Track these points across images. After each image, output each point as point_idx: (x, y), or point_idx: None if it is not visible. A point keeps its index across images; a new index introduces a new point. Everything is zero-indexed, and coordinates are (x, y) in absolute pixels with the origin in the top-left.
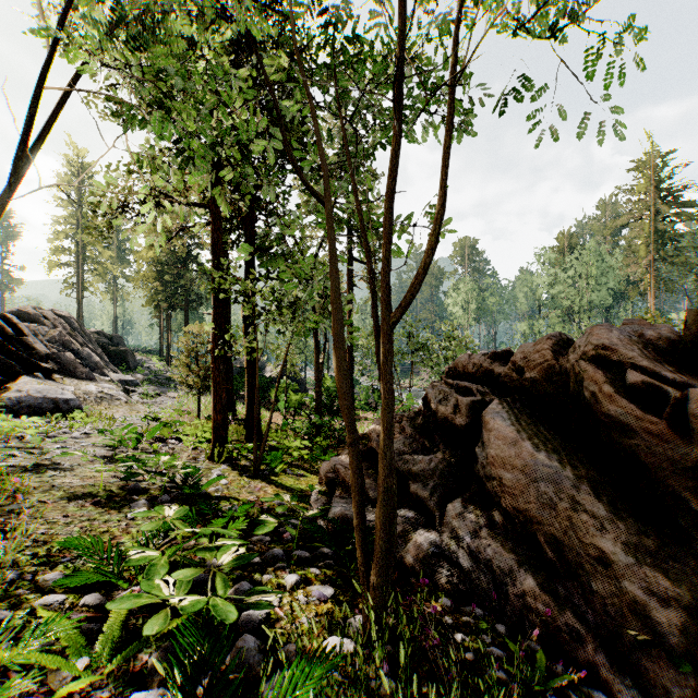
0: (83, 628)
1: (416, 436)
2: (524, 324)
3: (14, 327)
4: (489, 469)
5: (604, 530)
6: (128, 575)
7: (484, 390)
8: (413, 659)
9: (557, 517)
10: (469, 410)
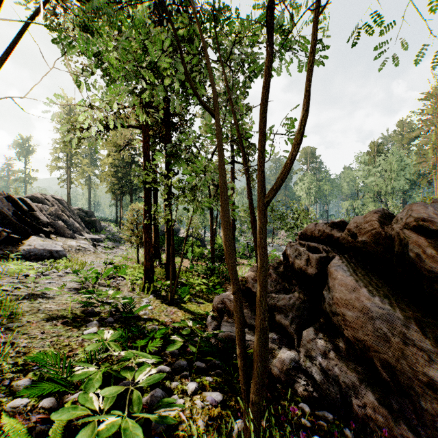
0: (37, 428)
1: (279, 280)
2: (347, 203)
3: (28, 206)
4: (334, 307)
5: (431, 361)
6: (76, 381)
7: (328, 249)
8: None
9: (390, 347)
10: (317, 263)
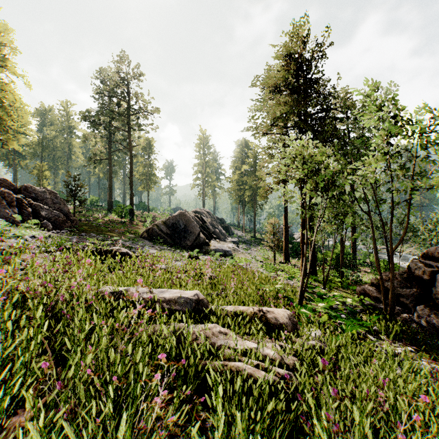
0: None
1: (402, 281)
2: None
3: (203, 220)
4: (436, 295)
5: None
6: None
7: None
8: (401, 330)
9: None
10: (429, 274)
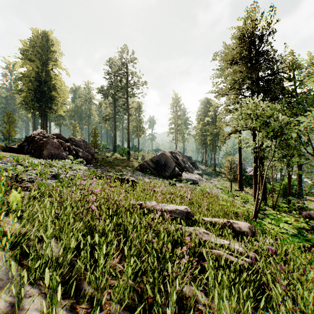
0: None
1: None
2: None
3: (176, 158)
4: None
5: None
6: None
7: None
8: None
9: None
10: None
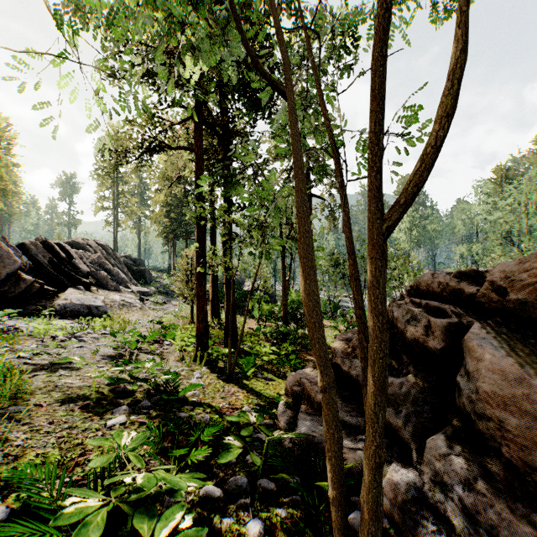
0: None
1: None
2: (462, 247)
3: (66, 253)
4: (480, 406)
5: None
6: None
7: (458, 311)
8: None
9: None
10: (445, 333)
